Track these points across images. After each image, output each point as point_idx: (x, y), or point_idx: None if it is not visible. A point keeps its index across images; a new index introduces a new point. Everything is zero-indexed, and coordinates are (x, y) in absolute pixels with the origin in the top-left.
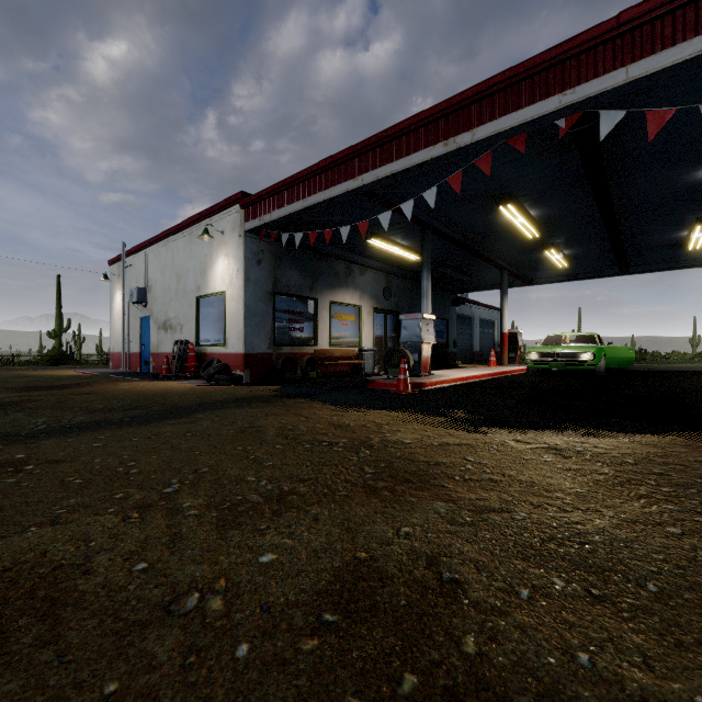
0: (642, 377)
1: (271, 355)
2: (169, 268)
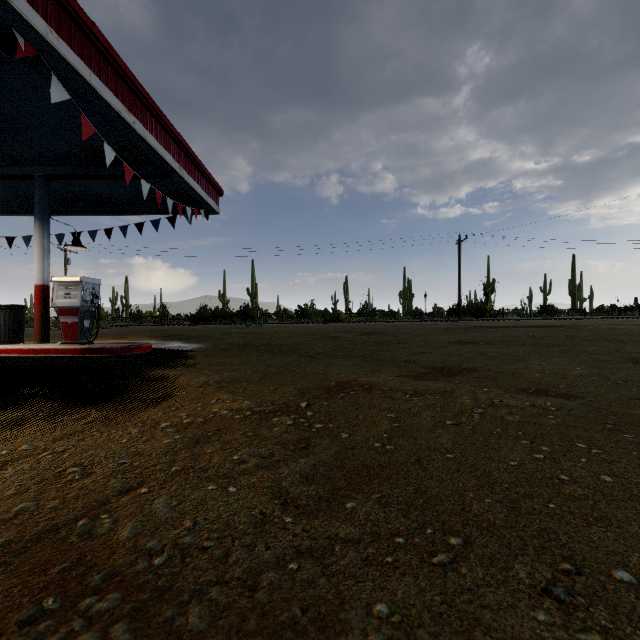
0: None
1: None
2: None
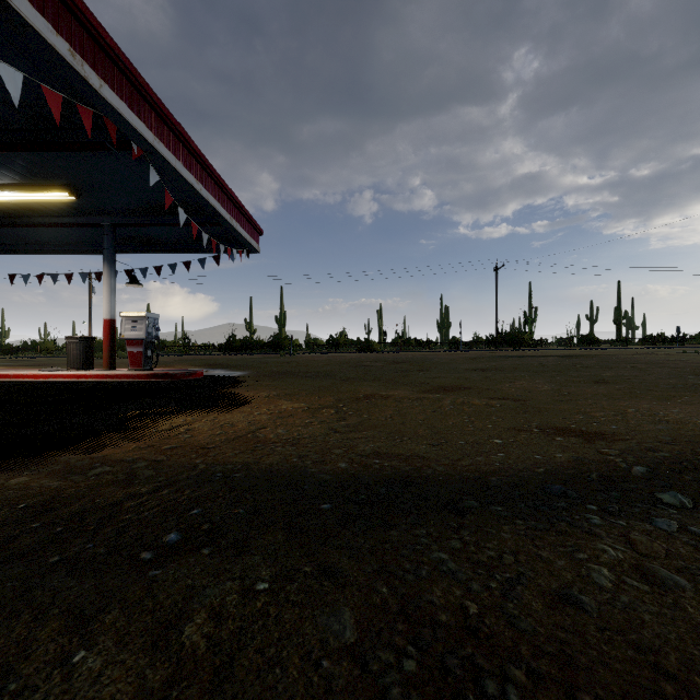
0: None
1: None
2: None
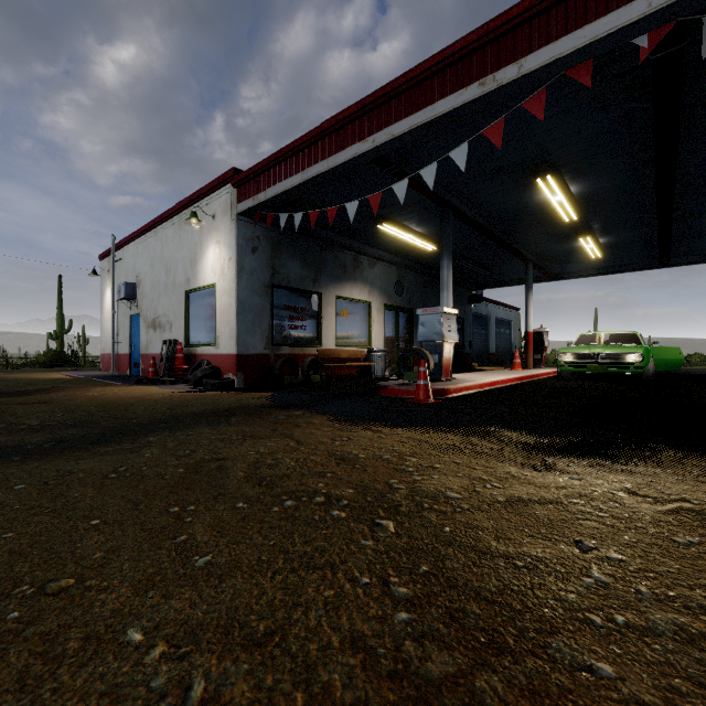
0: (694, 382)
1: (268, 357)
2: (158, 260)
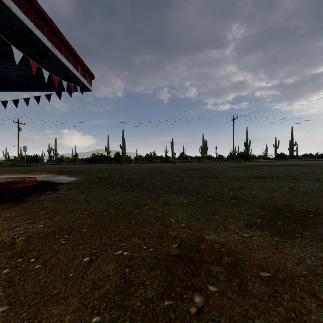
0: None
1: None
2: None
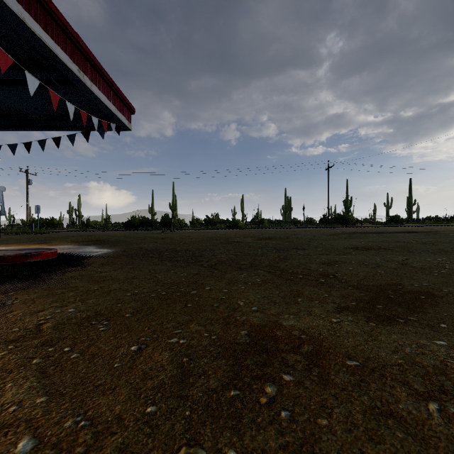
0: None
1: None
2: None
